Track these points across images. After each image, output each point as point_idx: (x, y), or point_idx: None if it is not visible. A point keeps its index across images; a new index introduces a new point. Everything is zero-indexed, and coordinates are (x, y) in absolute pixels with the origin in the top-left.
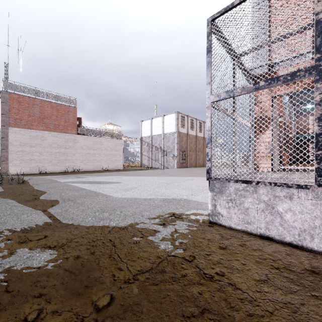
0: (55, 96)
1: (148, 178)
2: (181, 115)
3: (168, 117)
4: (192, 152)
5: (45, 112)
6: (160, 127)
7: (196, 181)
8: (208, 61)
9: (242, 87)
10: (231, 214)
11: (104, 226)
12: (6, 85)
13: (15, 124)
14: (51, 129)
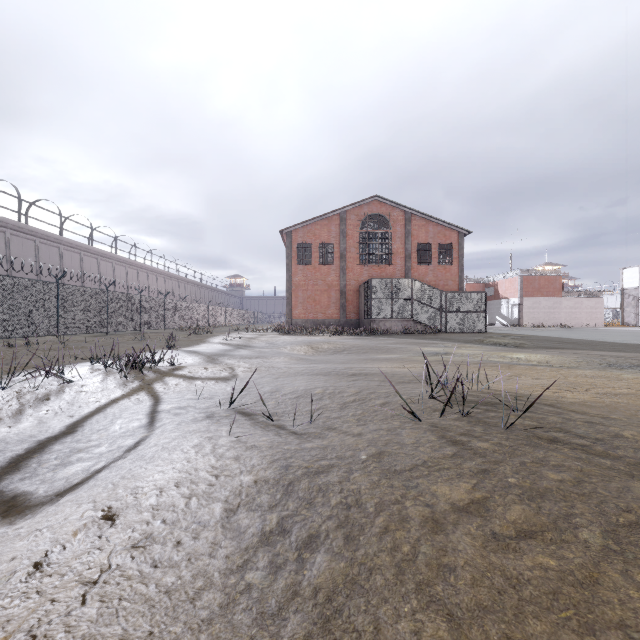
0: (546, 271)
1: None
2: None
3: None
4: None
5: (540, 284)
6: None
7: None
8: None
9: None
10: None
11: None
12: (521, 272)
13: (525, 295)
14: (544, 296)
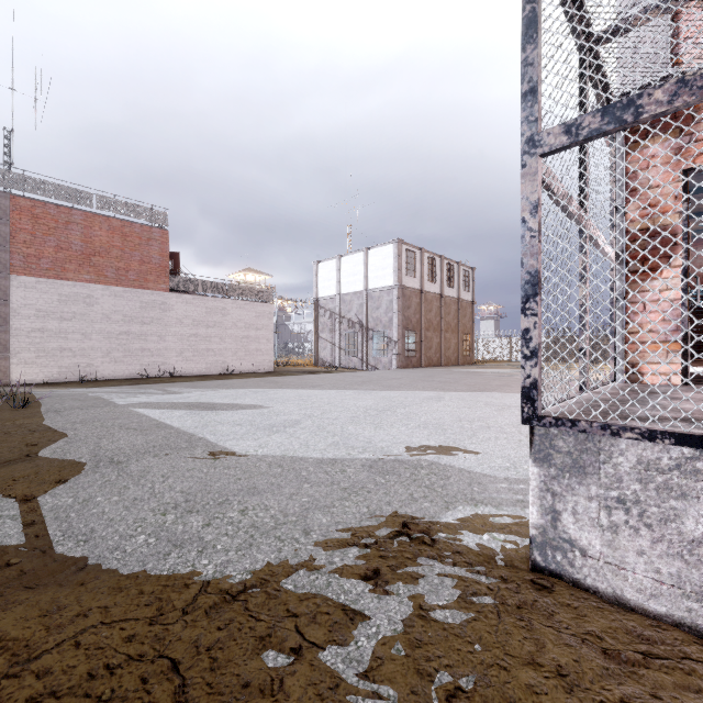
0: (119, 204)
1: (330, 394)
2: (407, 249)
3: (378, 254)
4: (433, 331)
5: (95, 241)
6: (360, 274)
7: (451, 403)
8: (527, 17)
9: (678, 79)
10: (621, 551)
11: (175, 581)
12: (5, 179)
13: (25, 267)
14: (108, 280)
